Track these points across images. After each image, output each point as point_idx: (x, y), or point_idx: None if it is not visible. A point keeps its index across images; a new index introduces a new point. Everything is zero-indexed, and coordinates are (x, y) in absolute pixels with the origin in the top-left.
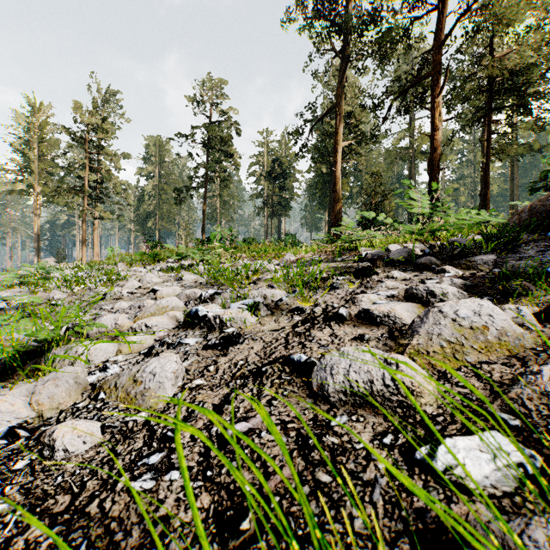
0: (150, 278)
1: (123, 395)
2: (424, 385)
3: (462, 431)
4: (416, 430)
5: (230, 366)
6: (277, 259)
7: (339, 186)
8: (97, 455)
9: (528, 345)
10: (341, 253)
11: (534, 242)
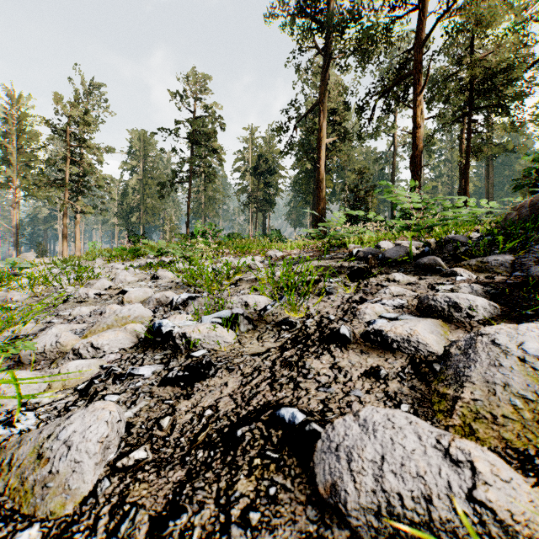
0: (124, 277)
1: (15, 484)
2: (534, 518)
3: None
4: None
5: (192, 419)
6: (261, 256)
7: (323, 183)
8: None
9: None
10: (328, 250)
11: None
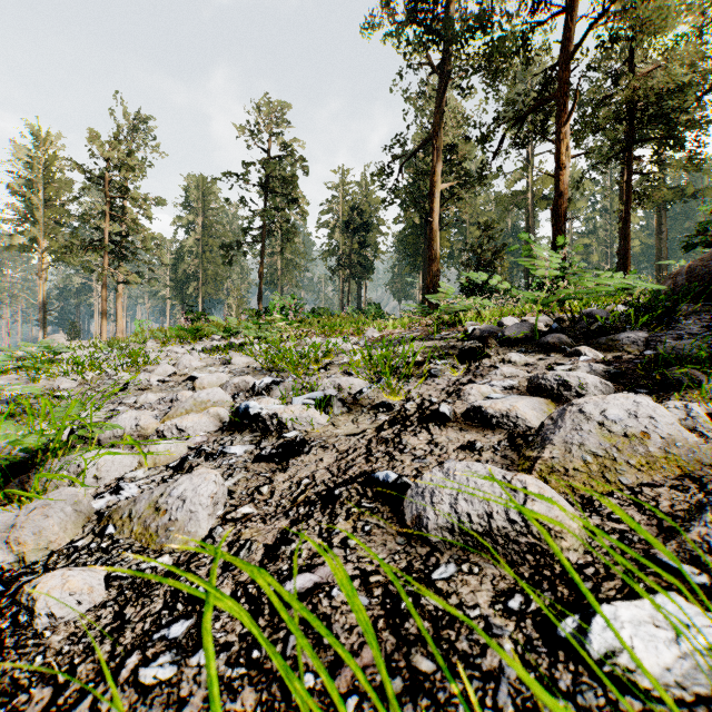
0: (189, 362)
1: (139, 530)
2: (565, 521)
3: (624, 592)
4: (556, 589)
5: (291, 486)
6: (355, 337)
7: (437, 242)
8: (96, 622)
9: (707, 461)
10: (440, 329)
11: (696, 315)
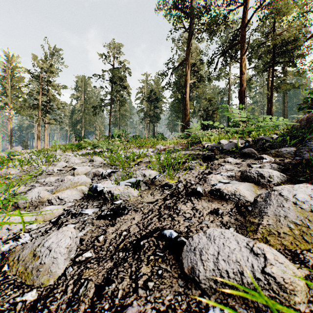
0: (73, 160)
1: (22, 269)
2: (295, 281)
3: None
4: None
5: (116, 236)
6: (152, 148)
7: (188, 106)
8: None
9: None
10: (191, 145)
11: None
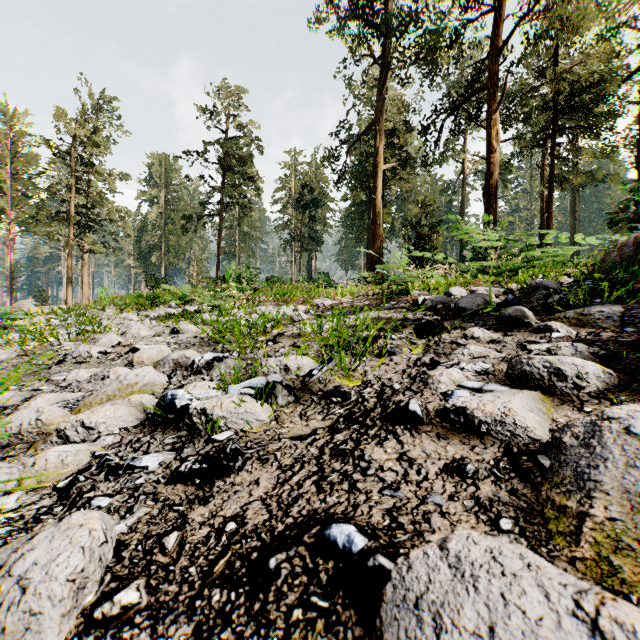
0: (137, 331)
1: None
2: None
3: None
4: None
5: (209, 536)
6: (306, 305)
7: (380, 217)
8: None
9: None
10: (388, 298)
11: None
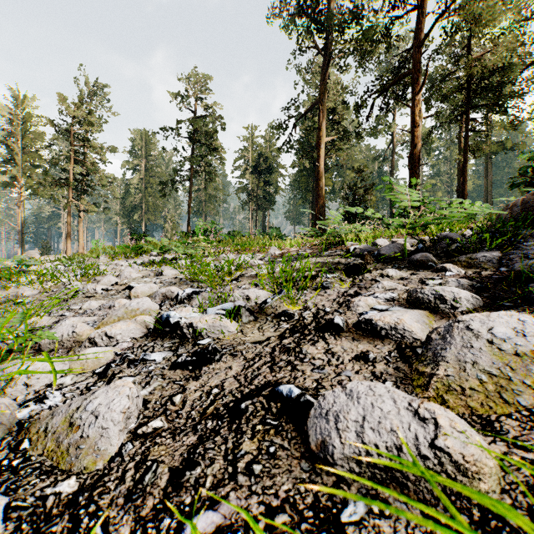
0: (129, 273)
1: (52, 446)
2: (481, 460)
3: None
4: None
5: (201, 396)
6: (261, 253)
7: (323, 181)
8: None
9: None
10: (327, 248)
11: (532, 238)
